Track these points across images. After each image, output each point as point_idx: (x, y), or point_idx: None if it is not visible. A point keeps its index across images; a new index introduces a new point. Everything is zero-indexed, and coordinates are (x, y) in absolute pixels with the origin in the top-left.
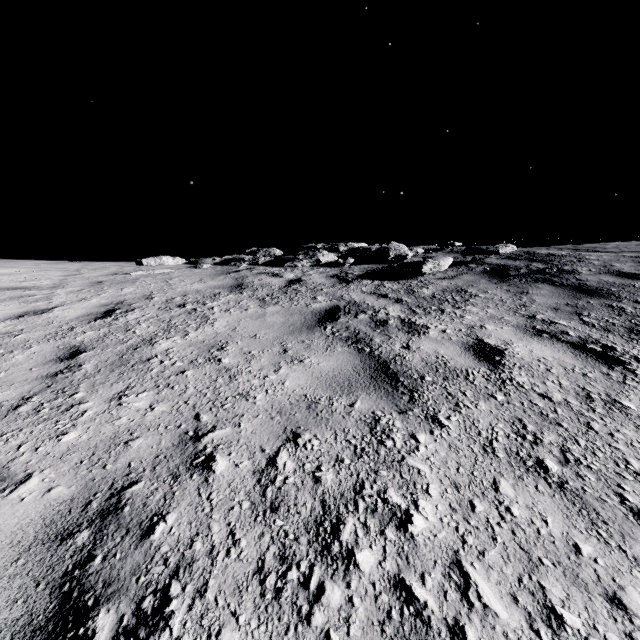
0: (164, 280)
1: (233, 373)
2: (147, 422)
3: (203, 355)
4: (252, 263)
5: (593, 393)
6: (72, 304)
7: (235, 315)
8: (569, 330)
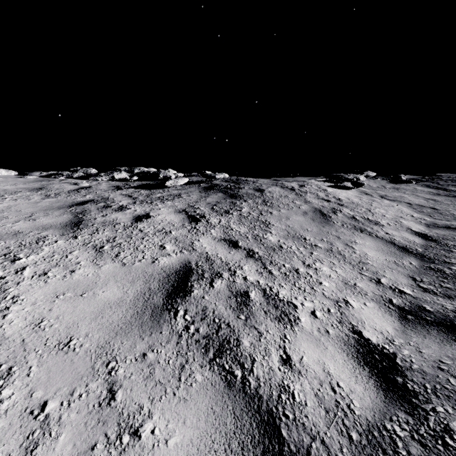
0: None
1: None
2: None
3: None
4: (68, 177)
5: (165, 230)
6: None
7: (18, 202)
8: (199, 211)
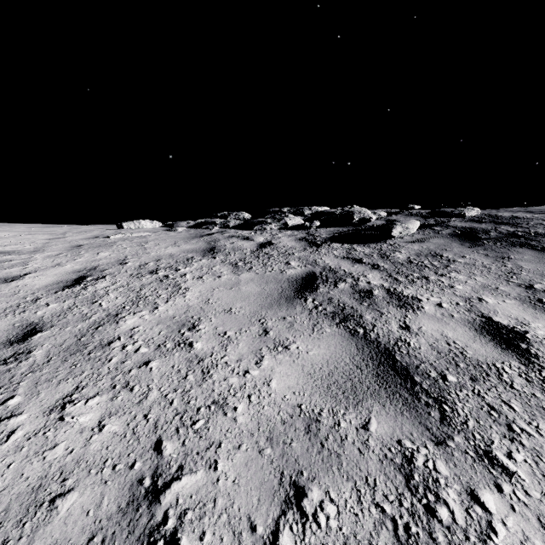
0: (140, 244)
1: (206, 366)
2: (89, 456)
3: (172, 337)
4: (223, 226)
5: None
6: (45, 270)
7: (208, 283)
8: None
